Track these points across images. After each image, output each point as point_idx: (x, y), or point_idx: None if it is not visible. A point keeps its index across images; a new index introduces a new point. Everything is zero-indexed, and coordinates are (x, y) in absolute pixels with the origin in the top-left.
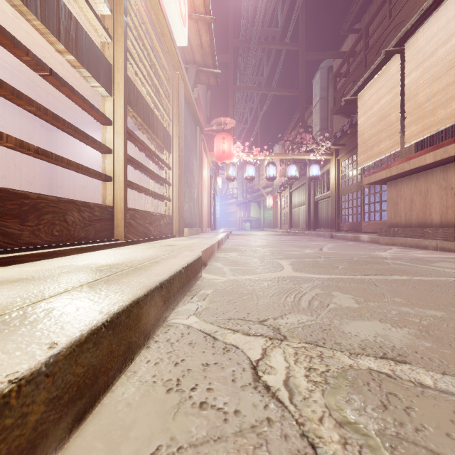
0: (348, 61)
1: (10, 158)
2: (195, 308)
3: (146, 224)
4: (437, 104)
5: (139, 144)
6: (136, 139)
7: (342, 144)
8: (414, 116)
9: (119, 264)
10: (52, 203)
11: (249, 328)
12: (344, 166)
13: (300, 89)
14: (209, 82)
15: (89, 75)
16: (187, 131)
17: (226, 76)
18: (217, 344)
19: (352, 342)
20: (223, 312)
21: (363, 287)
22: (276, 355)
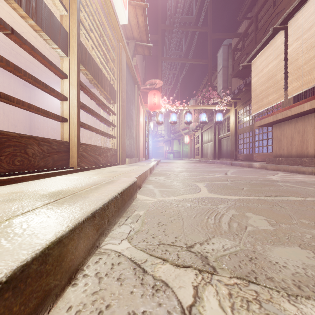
0: (243, 39)
1: (0, 107)
2: (128, 231)
3: (96, 155)
4: (313, 66)
5: (90, 95)
6: (87, 91)
7: (238, 98)
8: (295, 76)
9: (63, 190)
10: (13, 138)
11: (178, 256)
12: (240, 113)
13: (208, 59)
14: (144, 53)
15: (48, 38)
16: (128, 88)
17: (156, 50)
18: (146, 279)
19: (283, 276)
20: (153, 236)
21: (270, 208)
22: (209, 297)
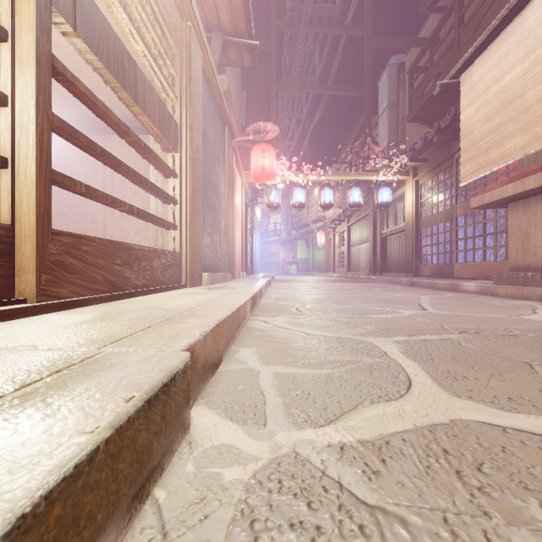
0: (430, 47)
1: None
2: None
3: (115, 265)
4: None
5: (98, 111)
6: (85, 95)
7: (422, 159)
8: None
9: None
10: None
11: None
12: (425, 188)
13: (365, 87)
14: (242, 62)
15: None
16: (208, 127)
17: (267, 71)
18: None
19: None
20: None
21: None
22: None
